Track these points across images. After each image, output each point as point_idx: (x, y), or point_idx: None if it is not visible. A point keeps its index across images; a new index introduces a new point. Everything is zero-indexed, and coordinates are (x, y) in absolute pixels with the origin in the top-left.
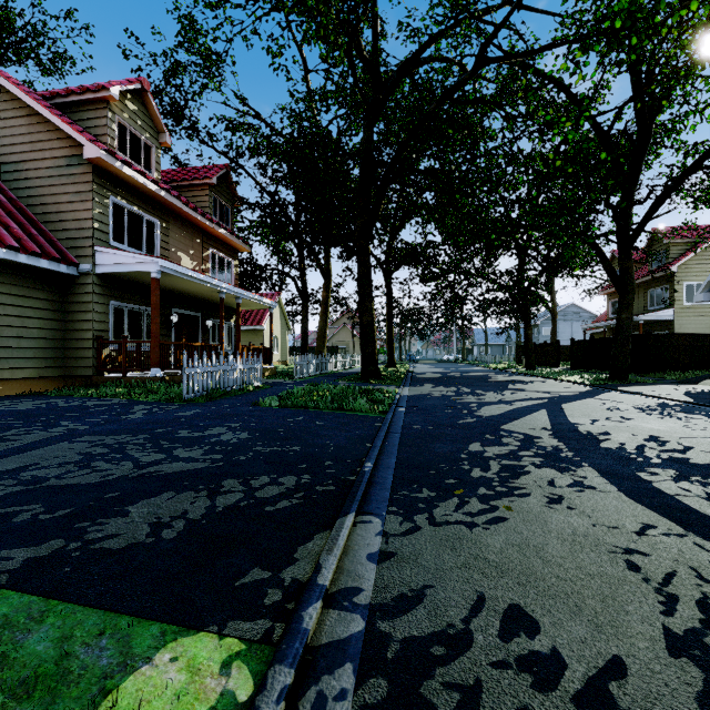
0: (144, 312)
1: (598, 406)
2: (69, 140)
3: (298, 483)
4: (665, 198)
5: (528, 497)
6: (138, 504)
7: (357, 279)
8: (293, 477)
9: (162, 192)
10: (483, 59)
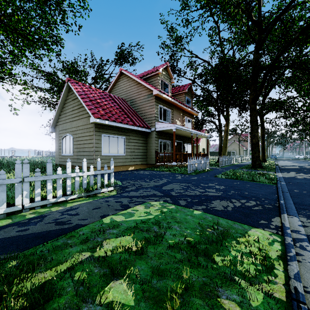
0: (167, 142)
1: None
2: (148, 89)
3: (257, 203)
4: None
5: None
6: (213, 201)
7: (250, 122)
8: (253, 201)
9: (172, 100)
10: None
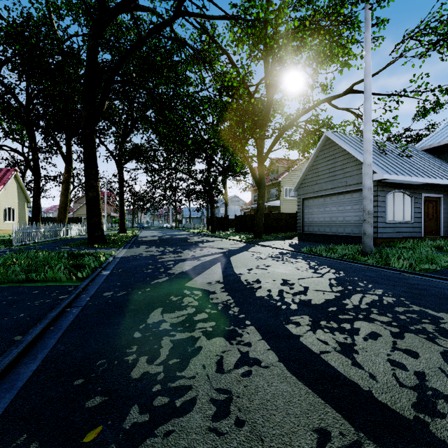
0: None
1: (250, 257)
2: None
3: None
4: (279, 138)
5: (192, 412)
6: None
7: (83, 160)
8: None
9: None
10: (181, 10)
